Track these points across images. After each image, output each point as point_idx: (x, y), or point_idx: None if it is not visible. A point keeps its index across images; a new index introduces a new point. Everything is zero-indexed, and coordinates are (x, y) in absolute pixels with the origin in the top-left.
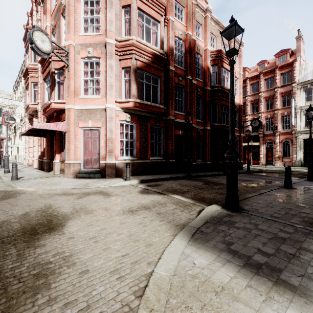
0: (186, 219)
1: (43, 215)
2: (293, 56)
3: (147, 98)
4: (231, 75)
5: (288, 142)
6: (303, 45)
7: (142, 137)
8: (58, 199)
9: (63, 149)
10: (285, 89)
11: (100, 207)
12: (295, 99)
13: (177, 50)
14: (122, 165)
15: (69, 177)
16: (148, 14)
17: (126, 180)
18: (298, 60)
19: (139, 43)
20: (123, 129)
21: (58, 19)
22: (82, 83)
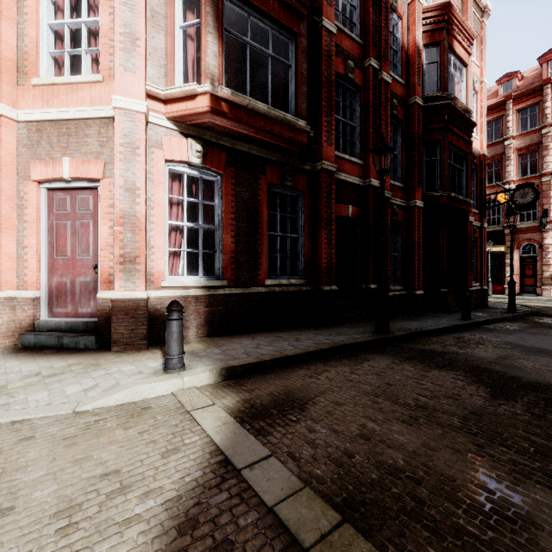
0: None
1: None
2: None
3: None
4: None
5: None
6: None
7: (242, 217)
8: None
9: None
10: None
11: None
12: None
13: None
14: None
15: None
16: None
17: (168, 369)
18: None
19: None
20: (182, 191)
21: None
22: (45, 38)
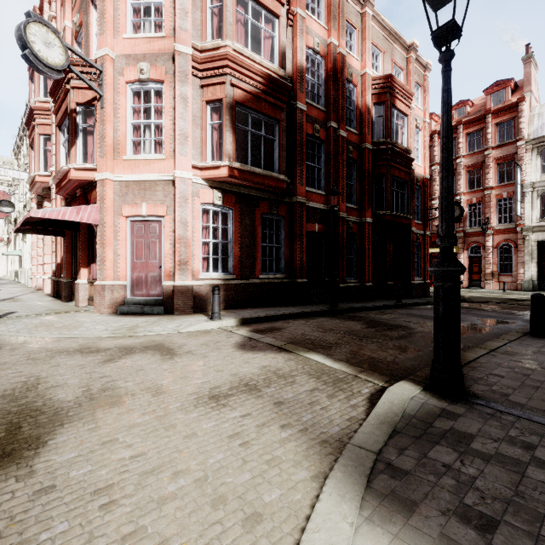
0: (342, 420)
1: (7, 410)
2: (518, 92)
3: (255, 164)
4: (445, 84)
5: (510, 246)
6: (535, 72)
7: (245, 235)
8: (63, 365)
9: (94, 258)
10: (503, 152)
11: (148, 385)
12: (522, 168)
13: (311, 74)
14: (207, 289)
15: (103, 312)
16: (257, 1)
17: (213, 319)
18: (527, 99)
19: (239, 55)
20: (208, 220)
21: (85, 11)
22: (130, 131)
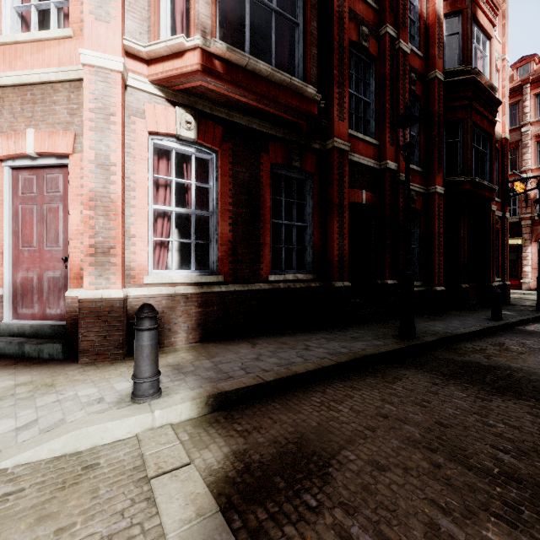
0: None
1: None
2: None
3: None
4: None
5: None
6: None
7: (241, 202)
8: None
9: None
10: None
11: None
12: None
13: None
14: (162, 305)
15: None
16: None
17: (135, 397)
18: None
19: None
20: (170, 171)
21: None
22: None
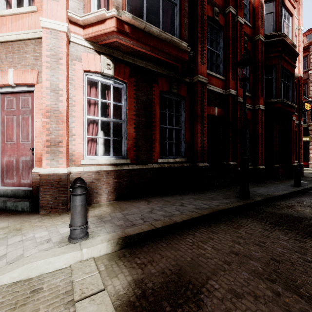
0: None
1: None
2: None
3: None
4: None
5: None
6: None
7: (141, 114)
8: None
9: None
10: None
11: None
12: None
13: None
14: (92, 177)
15: None
16: None
17: (71, 239)
18: None
19: None
20: (97, 95)
21: None
22: None
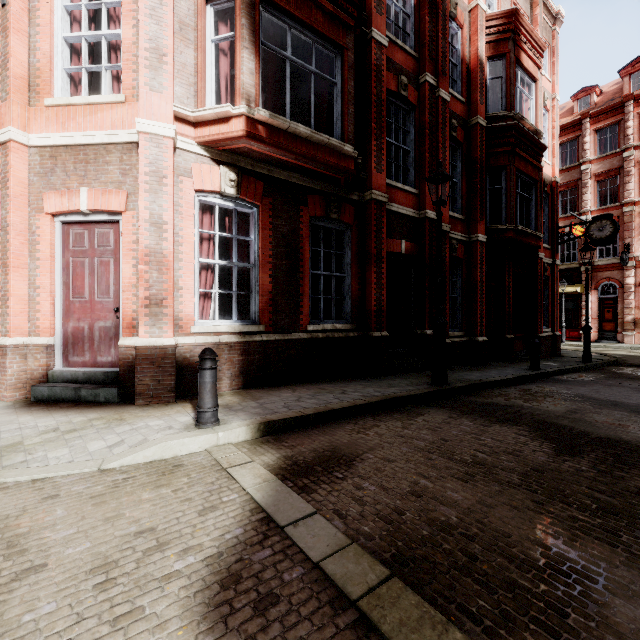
0: None
1: None
2: None
3: None
4: None
5: None
6: None
7: (282, 254)
8: None
9: None
10: None
11: None
12: None
13: None
14: None
15: (3, 398)
16: None
17: (200, 424)
18: None
19: None
20: (213, 225)
21: None
22: (60, 52)
